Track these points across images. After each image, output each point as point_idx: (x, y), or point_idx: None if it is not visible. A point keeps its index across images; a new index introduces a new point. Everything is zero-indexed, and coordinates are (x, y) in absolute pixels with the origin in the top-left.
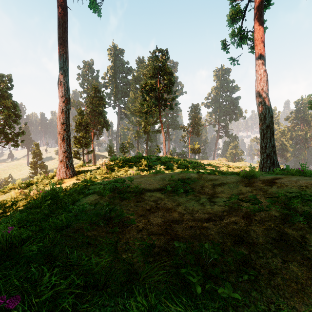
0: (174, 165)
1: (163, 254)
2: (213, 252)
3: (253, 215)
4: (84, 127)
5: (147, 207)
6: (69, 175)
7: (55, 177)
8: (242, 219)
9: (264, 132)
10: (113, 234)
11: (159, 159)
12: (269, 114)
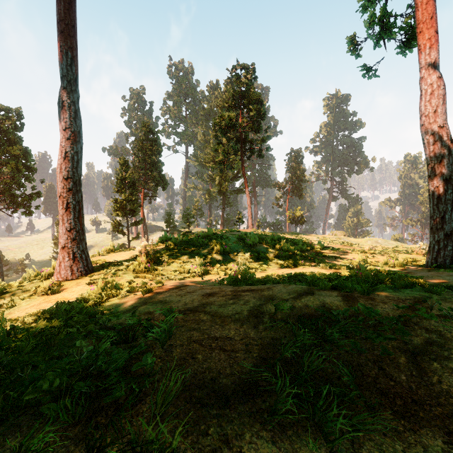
0: (269, 250)
1: None
2: None
3: None
4: (129, 185)
5: None
6: (78, 272)
7: (52, 276)
8: None
9: (441, 192)
10: None
11: (243, 238)
12: (450, 158)
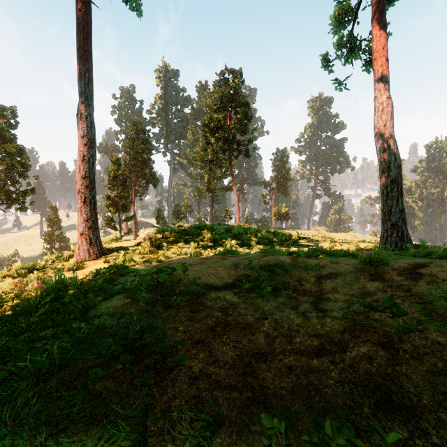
0: (252, 238)
1: (238, 444)
2: (344, 446)
3: (398, 340)
4: (121, 182)
5: (210, 323)
6: (94, 255)
7: (72, 258)
8: (380, 350)
9: (389, 190)
10: (144, 387)
11: (230, 229)
12: (395, 163)
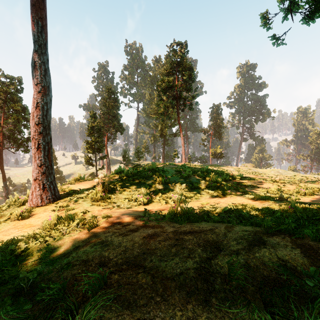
0: (200, 181)
1: None
2: None
3: None
4: (97, 131)
5: None
6: (46, 200)
7: (26, 203)
8: None
9: None
10: None
11: (179, 171)
12: None
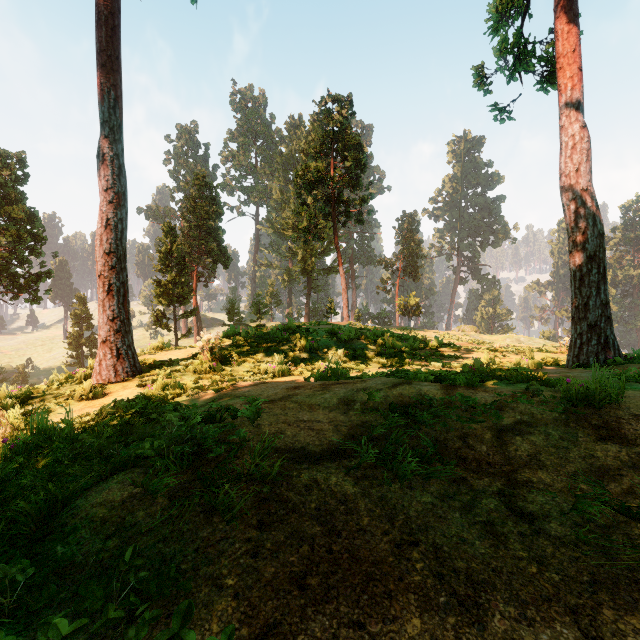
0: (368, 346)
1: None
2: None
3: None
4: (177, 261)
5: (296, 561)
6: (123, 373)
7: (90, 378)
8: None
9: (584, 272)
10: None
11: (335, 332)
12: (595, 229)
